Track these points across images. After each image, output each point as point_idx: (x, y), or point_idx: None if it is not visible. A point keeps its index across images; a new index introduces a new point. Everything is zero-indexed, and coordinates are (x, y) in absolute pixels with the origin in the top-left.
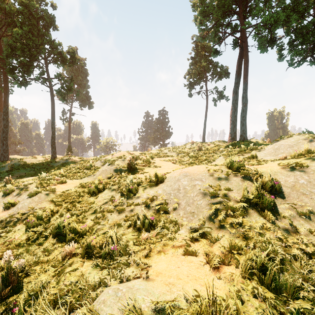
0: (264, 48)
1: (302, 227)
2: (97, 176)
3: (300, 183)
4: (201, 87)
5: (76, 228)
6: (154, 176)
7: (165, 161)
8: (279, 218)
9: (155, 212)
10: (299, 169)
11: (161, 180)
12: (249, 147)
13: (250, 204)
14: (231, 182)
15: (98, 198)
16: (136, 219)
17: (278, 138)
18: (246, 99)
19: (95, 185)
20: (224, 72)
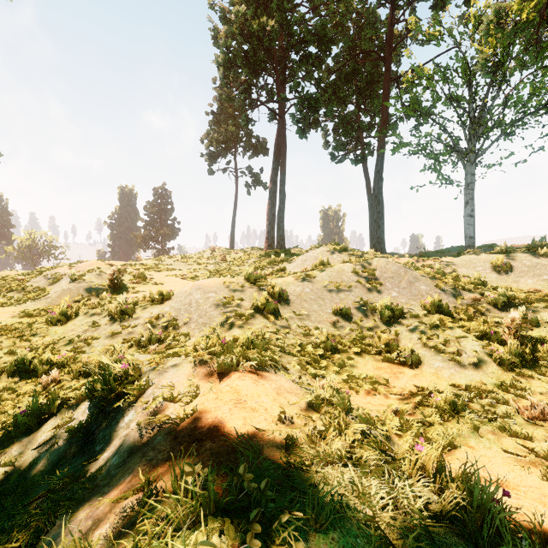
0: (302, 134)
1: (295, 324)
2: (53, 299)
3: (305, 292)
4: (228, 162)
5: (50, 358)
6: (157, 292)
7: (170, 277)
8: (279, 319)
9: (162, 330)
10: (308, 280)
11: (168, 297)
12: (280, 258)
13: (258, 310)
14: (246, 293)
15: (69, 327)
16: (140, 337)
17: (309, 248)
18: (284, 195)
19: (60, 309)
20: (261, 147)
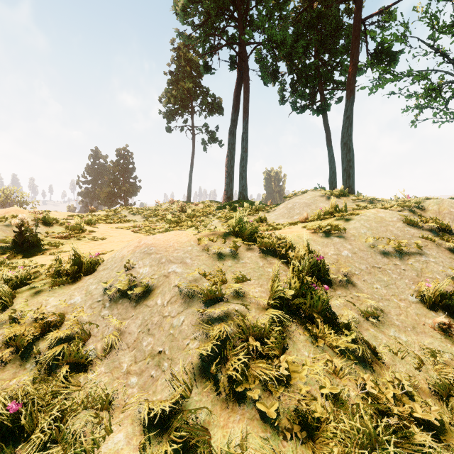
0: (268, 77)
1: (378, 342)
2: None
3: (344, 256)
4: (185, 120)
5: None
6: (70, 258)
7: (120, 229)
8: (344, 333)
9: (44, 370)
10: (335, 234)
11: (89, 268)
12: (254, 206)
13: (287, 308)
14: (244, 263)
15: None
16: None
17: (290, 194)
18: (247, 143)
19: None
20: (216, 105)
